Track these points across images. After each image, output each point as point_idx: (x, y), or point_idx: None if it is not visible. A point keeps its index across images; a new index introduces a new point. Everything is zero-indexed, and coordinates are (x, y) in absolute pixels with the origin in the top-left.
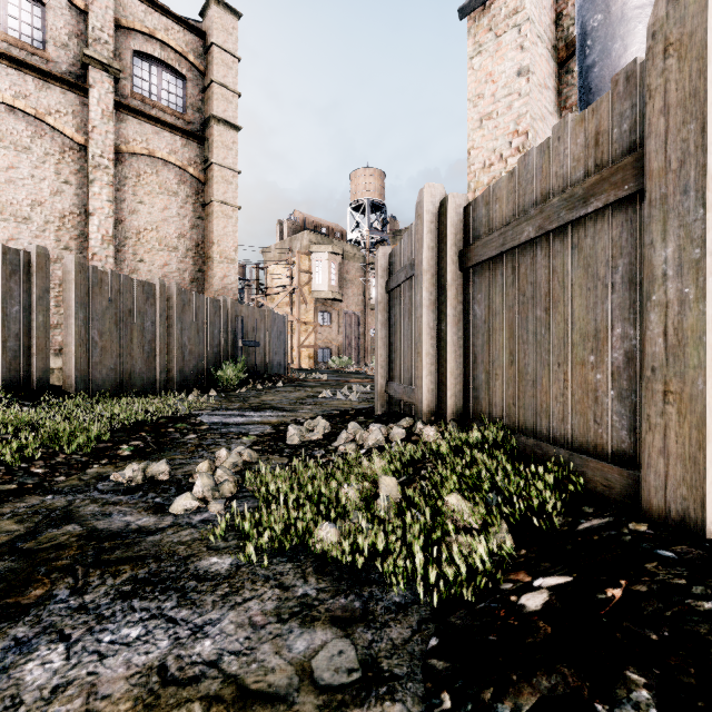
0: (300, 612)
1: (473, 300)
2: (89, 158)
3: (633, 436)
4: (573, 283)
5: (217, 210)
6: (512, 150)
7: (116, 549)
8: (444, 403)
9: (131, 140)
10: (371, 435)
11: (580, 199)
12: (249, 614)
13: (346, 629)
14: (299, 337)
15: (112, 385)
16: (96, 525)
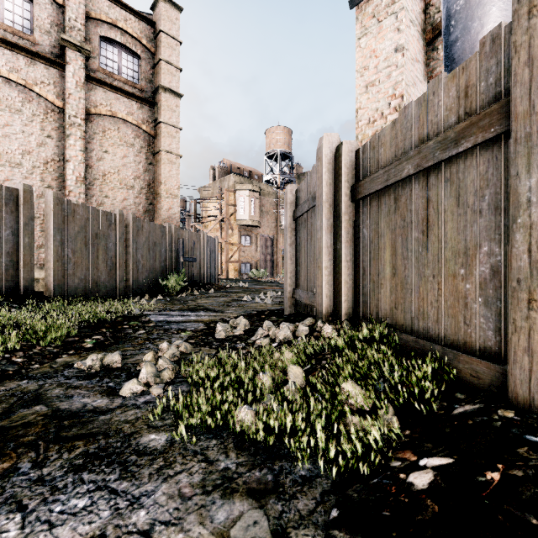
0: (222, 484)
1: (362, 225)
2: (66, 118)
3: (498, 336)
4: (446, 210)
5: (164, 158)
6: (390, 110)
7: (73, 426)
8: (339, 306)
9: (99, 104)
10: (281, 332)
11: (452, 141)
12: (179, 486)
13: (260, 500)
14: (227, 255)
15: (83, 291)
16: (59, 406)
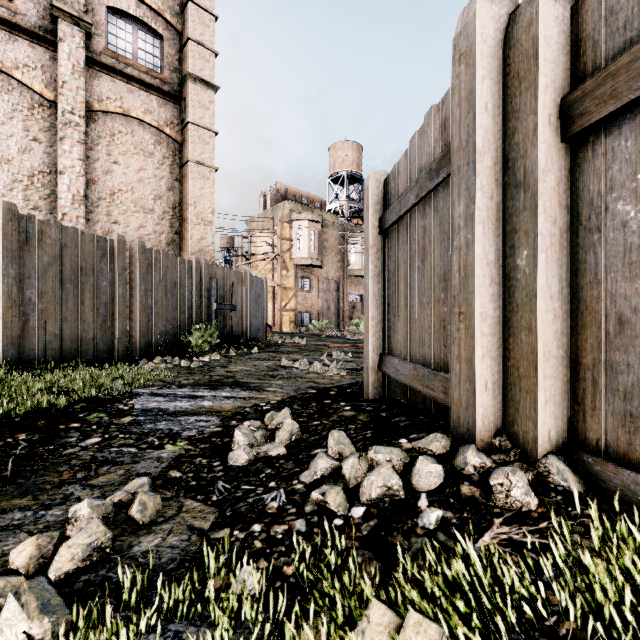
0: None
1: (611, 194)
2: (59, 114)
3: None
4: None
5: (193, 171)
6: None
7: None
8: (525, 415)
9: (105, 98)
10: (373, 476)
11: None
12: None
13: None
14: (281, 302)
15: (57, 353)
16: None
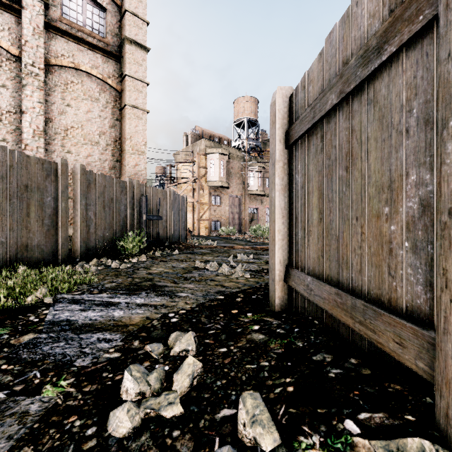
0: None
1: None
2: (22, 67)
3: None
4: None
5: (130, 113)
6: None
7: None
8: None
9: (60, 55)
10: None
11: None
12: None
13: None
14: (198, 213)
15: (3, 258)
16: None
